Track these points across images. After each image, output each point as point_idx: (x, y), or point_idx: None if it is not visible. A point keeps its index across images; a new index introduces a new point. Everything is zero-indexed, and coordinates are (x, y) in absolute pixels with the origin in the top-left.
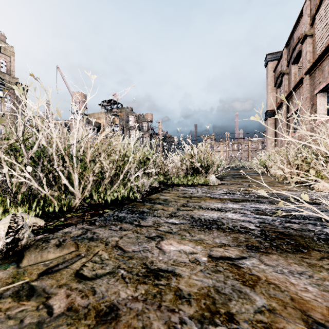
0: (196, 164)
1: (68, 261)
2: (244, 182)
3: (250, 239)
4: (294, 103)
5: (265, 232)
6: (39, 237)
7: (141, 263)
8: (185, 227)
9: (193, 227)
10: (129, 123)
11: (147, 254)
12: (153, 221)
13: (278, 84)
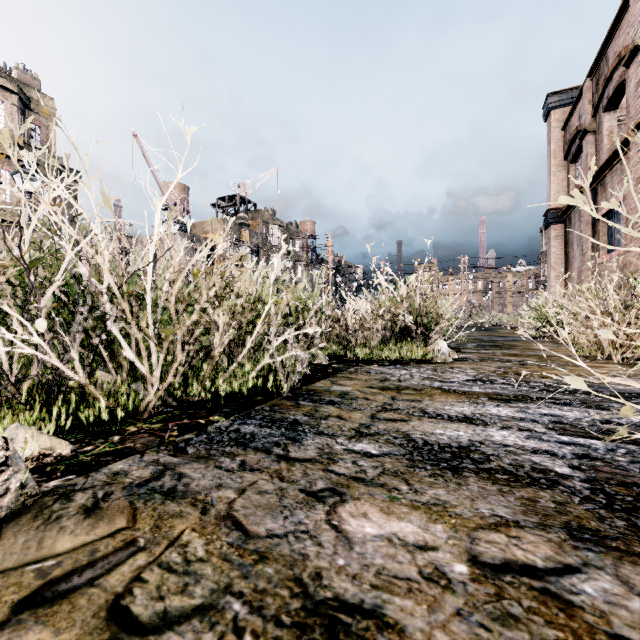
0: (404, 319)
1: (100, 563)
2: (509, 356)
3: (569, 505)
4: (608, 191)
5: (601, 484)
6: (53, 484)
7: (288, 577)
8: (395, 467)
9: (415, 467)
10: (270, 240)
11: (304, 545)
12: (318, 447)
13: (572, 155)
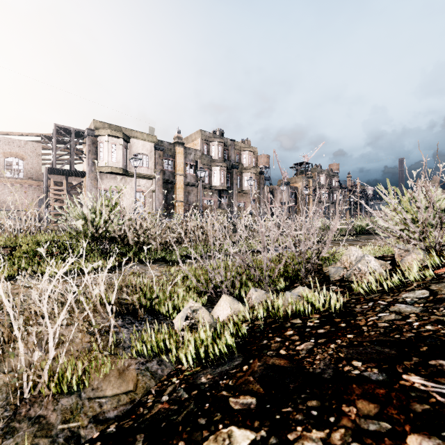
0: None
1: None
2: None
3: None
4: None
5: None
6: None
7: None
8: None
9: None
10: (320, 182)
11: None
12: None
13: None
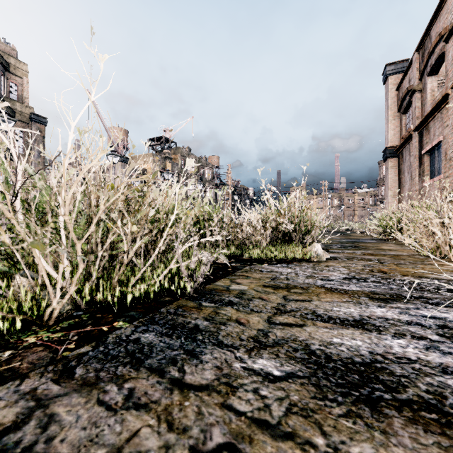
0: (287, 226)
1: None
2: (368, 255)
3: None
4: (431, 133)
5: None
6: None
7: None
8: (302, 399)
9: (325, 399)
10: (186, 169)
11: None
12: (216, 364)
13: (404, 108)
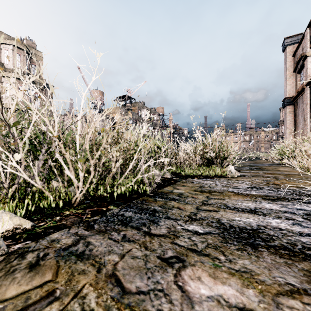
0: (210, 154)
1: (28, 309)
2: (267, 174)
3: None
4: None
5: None
6: (17, 246)
7: None
8: (214, 242)
9: (227, 243)
10: (142, 117)
11: (160, 302)
12: (167, 226)
13: (298, 69)
